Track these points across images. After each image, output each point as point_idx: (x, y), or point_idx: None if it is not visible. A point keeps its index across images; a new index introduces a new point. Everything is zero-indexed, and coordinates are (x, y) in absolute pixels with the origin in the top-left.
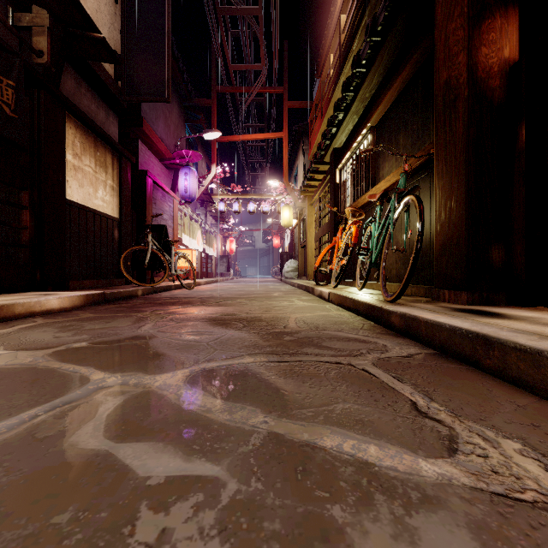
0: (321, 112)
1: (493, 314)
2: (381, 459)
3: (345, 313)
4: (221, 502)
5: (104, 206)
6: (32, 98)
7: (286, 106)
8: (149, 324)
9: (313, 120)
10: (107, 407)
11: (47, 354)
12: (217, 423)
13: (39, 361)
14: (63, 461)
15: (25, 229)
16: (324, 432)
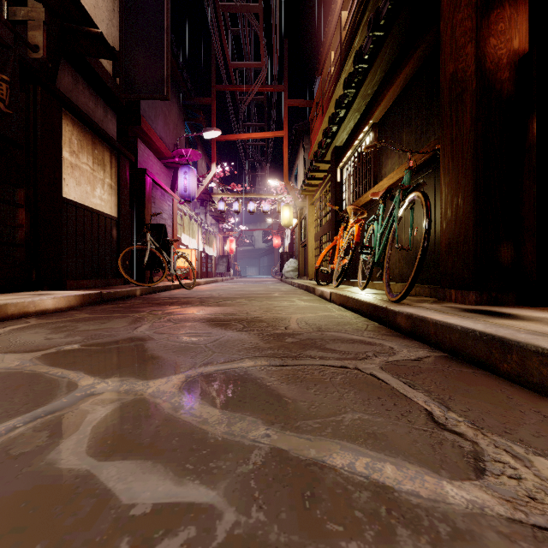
0: (322, 110)
1: (505, 315)
2: (400, 481)
3: (348, 314)
4: (216, 538)
5: (102, 205)
6: (28, 94)
7: (286, 105)
8: (145, 325)
9: (314, 118)
10: (93, 417)
11: (36, 358)
12: (214, 437)
13: (26, 365)
14: (37, 484)
15: (20, 228)
16: (333, 448)
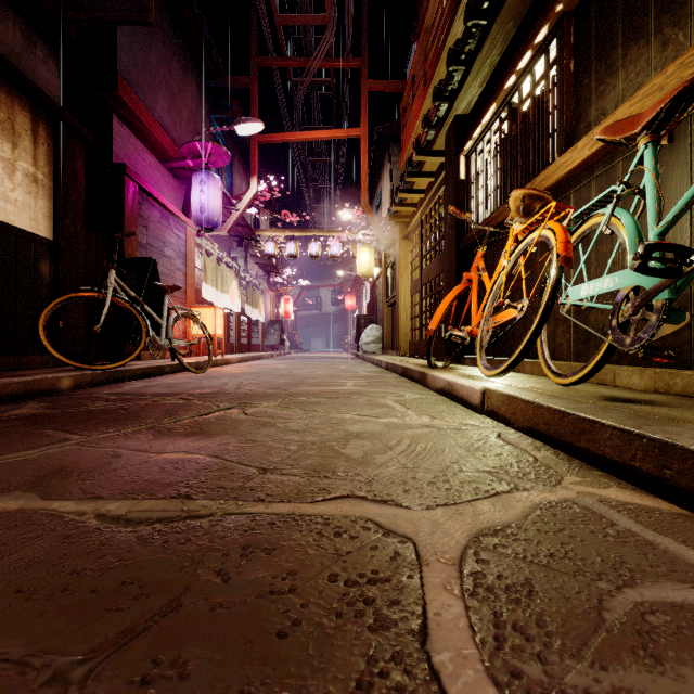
0: (424, 80)
1: None
2: None
3: (630, 499)
4: None
5: (9, 211)
6: None
7: (365, 88)
8: None
9: (409, 104)
10: None
11: None
12: None
13: None
14: None
15: None
16: None
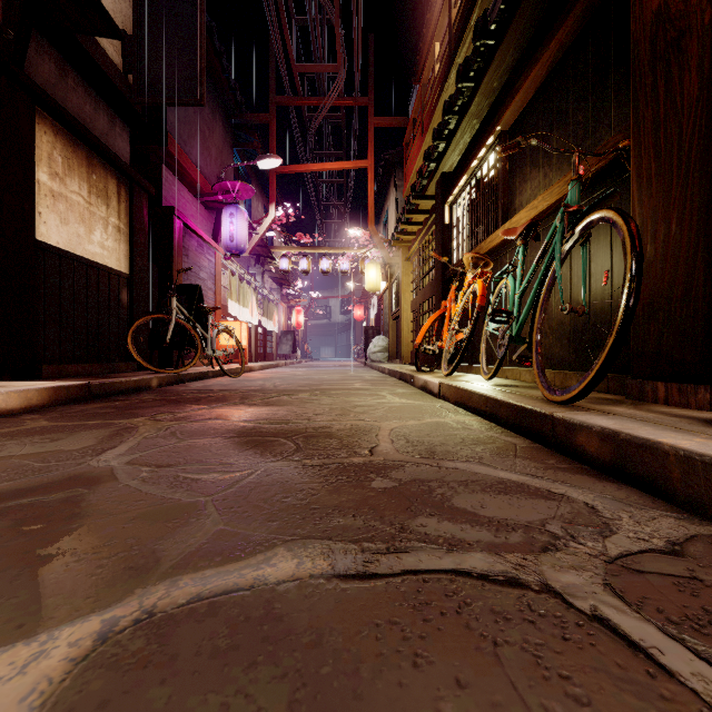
0: (421, 128)
1: None
2: None
3: (472, 420)
4: None
5: (105, 255)
6: None
7: (372, 124)
8: (124, 445)
9: (410, 142)
10: None
11: None
12: None
13: None
14: None
15: None
16: None
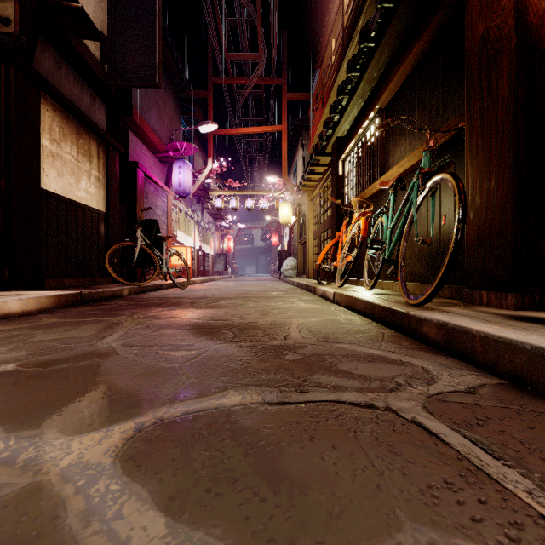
0: (322, 102)
1: None
2: None
3: (356, 318)
4: None
5: (88, 199)
6: None
7: (285, 98)
8: (116, 334)
9: (313, 112)
10: None
11: None
12: None
13: None
14: None
15: None
16: None
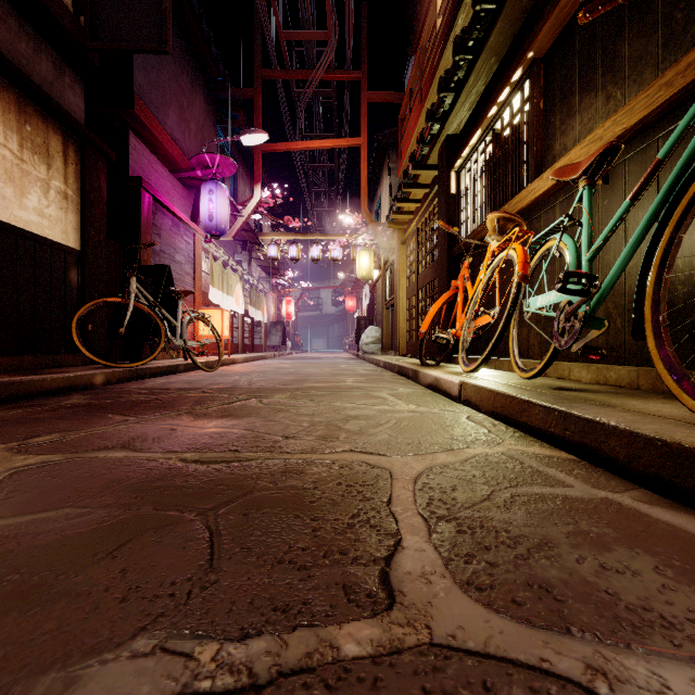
0: (420, 95)
1: None
2: None
3: (542, 452)
4: None
5: (44, 225)
6: None
7: (365, 99)
8: None
9: (406, 115)
10: None
11: None
12: None
13: None
14: None
15: None
16: None
